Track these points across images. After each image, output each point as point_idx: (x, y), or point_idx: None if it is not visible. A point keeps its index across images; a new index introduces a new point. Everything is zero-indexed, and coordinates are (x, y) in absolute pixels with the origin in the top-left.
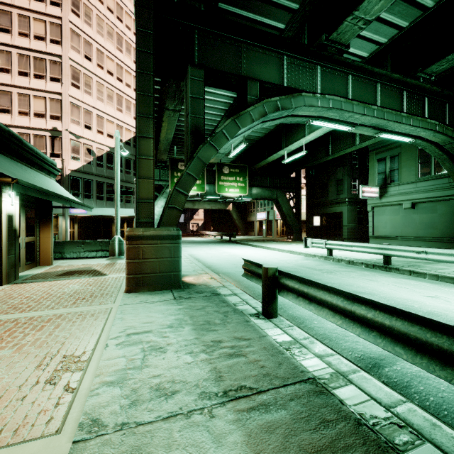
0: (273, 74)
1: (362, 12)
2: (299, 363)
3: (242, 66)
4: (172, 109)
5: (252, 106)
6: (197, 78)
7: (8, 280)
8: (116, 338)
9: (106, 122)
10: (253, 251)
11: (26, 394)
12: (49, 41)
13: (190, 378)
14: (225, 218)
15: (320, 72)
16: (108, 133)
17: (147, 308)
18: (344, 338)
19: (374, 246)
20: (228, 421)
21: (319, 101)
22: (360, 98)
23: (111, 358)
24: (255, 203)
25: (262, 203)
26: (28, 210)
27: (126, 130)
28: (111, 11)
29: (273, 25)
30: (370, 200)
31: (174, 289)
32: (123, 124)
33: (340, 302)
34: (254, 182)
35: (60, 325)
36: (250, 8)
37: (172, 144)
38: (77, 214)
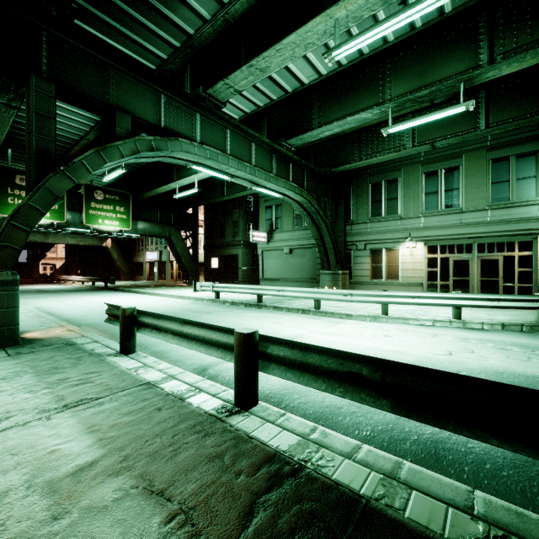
0: (149, 110)
1: (232, 82)
2: (141, 377)
3: (111, 92)
4: (4, 103)
5: (121, 140)
6: (45, 92)
7: None
8: None
9: None
10: (135, 298)
11: None
12: None
13: (28, 406)
14: (101, 257)
15: (200, 119)
16: None
17: None
18: (191, 358)
19: (251, 287)
20: (64, 418)
21: (197, 149)
22: (237, 153)
23: None
24: (144, 239)
25: (153, 240)
26: None
27: None
28: None
29: (153, 51)
30: (260, 244)
31: (8, 347)
32: None
33: (176, 327)
34: (140, 215)
35: None
36: (123, 23)
37: (2, 144)
38: None
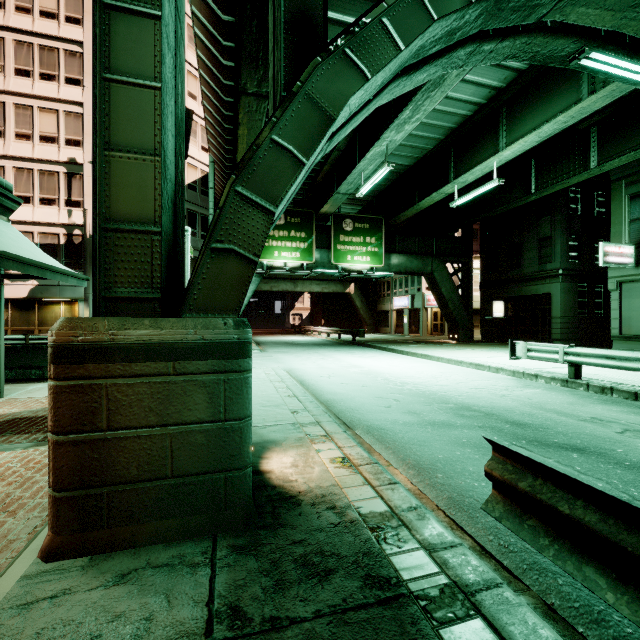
0: None
1: None
2: None
3: None
4: (254, 93)
5: None
6: None
7: None
8: None
9: None
10: (403, 363)
11: None
12: (63, 19)
13: None
14: (344, 306)
15: None
16: None
17: None
18: None
19: None
20: None
21: None
22: None
23: None
24: (390, 282)
25: (401, 282)
26: None
27: (189, 167)
28: None
29: None
30: (614, 270)
31: (224, 535)
32: None
33: None
34: (393, 246)
35: None
36: None
37: None
38: None
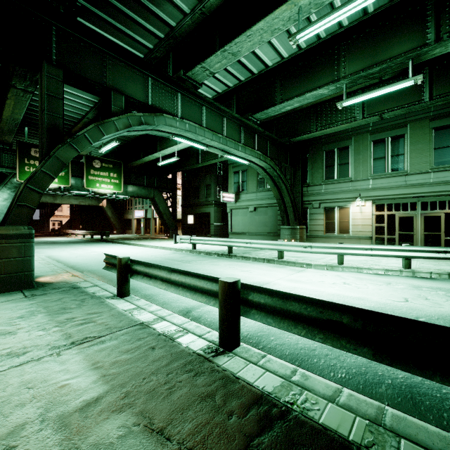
0: (139, 91)
1: (208, 65)
2: (135, 318)
3: (108, 76)
4: (22, 88)
5: (116, 116)
6: (55, 77)
7: None
8: None
9: None
10: (126, 249)
11: None
12: None
13: (42, 342)
14: (98, 215)
15: (181, 98)
16: None
17: None
18: (176, 301)
19: (223, 240)
20: (72, 354)
21: (178, 123)
22: (211, 126)
23: None
24: (132, 200)
25: (140, 201)
26: None
27: None
28: None
29: (142, 42)
30: (229, 203)
31: (25, 289)
32: None
33: (165, 274)
34: (130, 180)
35: None
36: (117, 19)
37: (20, 123)
38: None
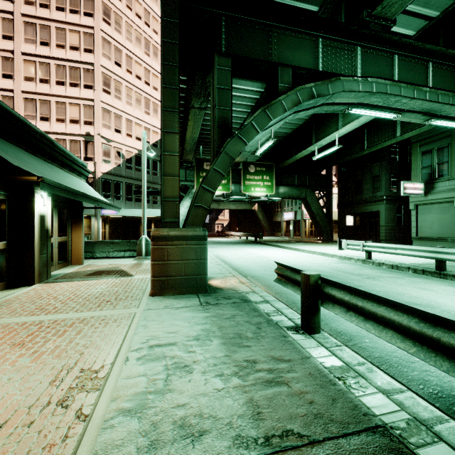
0: (307, 59)
1: None
2: (358, 400)
3: (273, 52)
4: (198, 107)
5: (284, 94)
6: (224, 67)
7: (41, 279)
8: (138, 349)
9: (134, 125)
10: (281, 253)
11: (34, 418)
12: (83, 50)
13: (221, 412)
14: (251, 218)
15: (361, 53)
16: (137, 135)
17: (172, 314)
18: (409, 365)
19: (425, 249)
20: None
21: (360, 85)
22: (407, 81)
23: (131, 376)
24: (281, 202)
25: (289, 202)
26: (61, 210)
27: (153, 133)
28: (139, 17)
29: (305, 8)
30: (413, 197)
31: (200, 294)
32: (150, 127)
33: (413, 324)
34: (281, 181)
35: (82, 330)
36: None
37: (197, 144)
38: (108, 215)
